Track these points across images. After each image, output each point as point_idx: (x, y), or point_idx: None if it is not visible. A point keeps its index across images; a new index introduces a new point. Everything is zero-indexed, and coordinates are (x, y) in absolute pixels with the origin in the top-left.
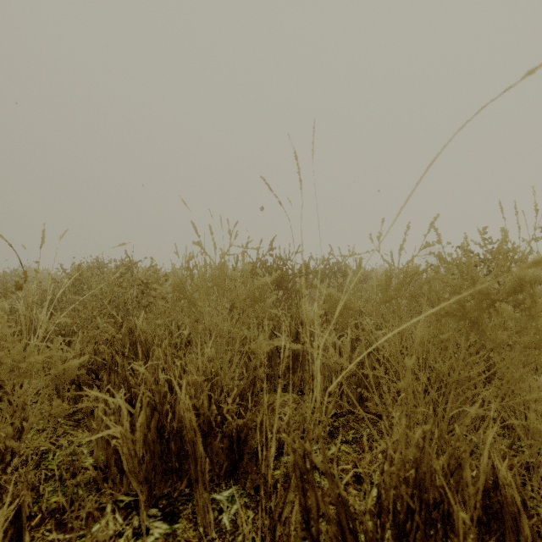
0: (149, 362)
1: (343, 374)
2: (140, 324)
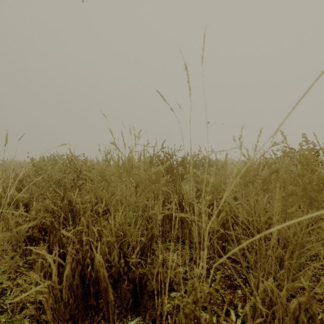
0: (77, 227)
1: (229, 253)
2: (74, 198)
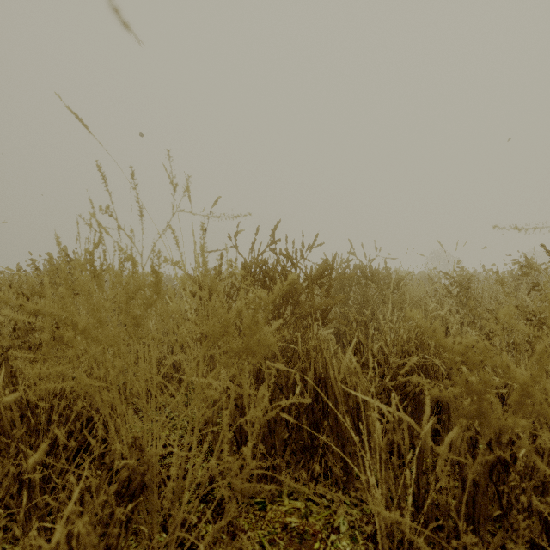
0: None
1: None
2: None
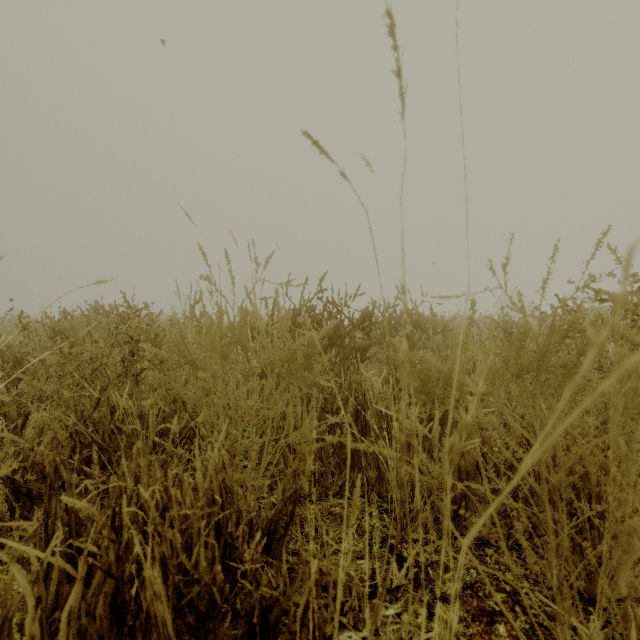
0: (113, 478)
1: None
2: (122, 402)
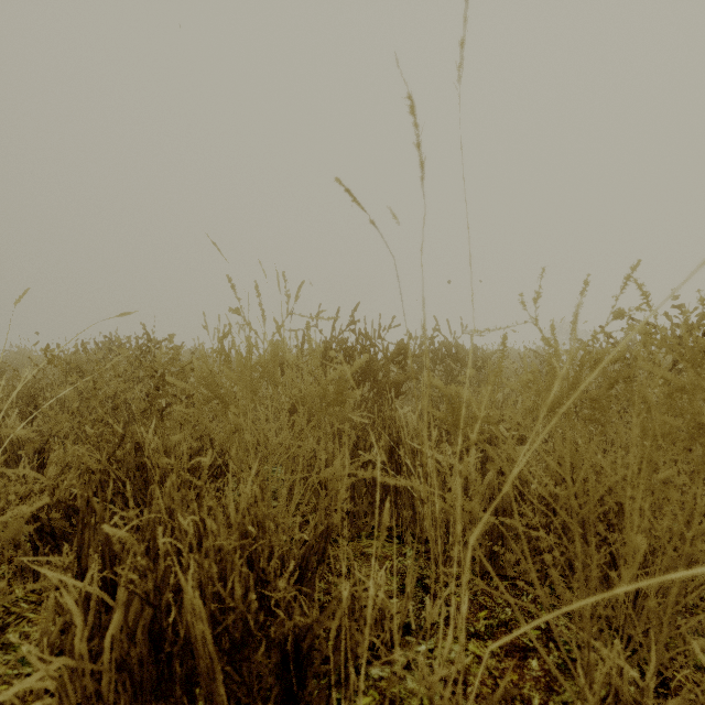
0: (147, 511)
1: (537, 622)
2: (148, 438)
